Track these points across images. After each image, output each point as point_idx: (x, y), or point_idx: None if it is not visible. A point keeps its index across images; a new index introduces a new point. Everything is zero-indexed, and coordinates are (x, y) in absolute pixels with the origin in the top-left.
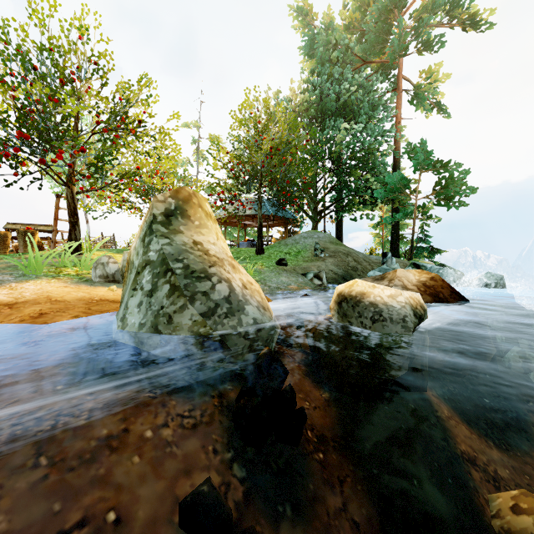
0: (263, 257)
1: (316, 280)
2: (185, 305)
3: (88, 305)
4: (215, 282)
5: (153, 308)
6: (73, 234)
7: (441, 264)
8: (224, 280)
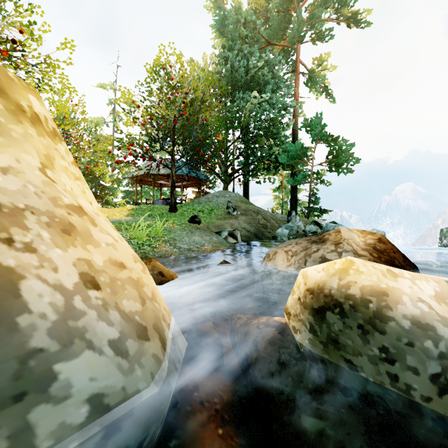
0: (176, 214)
1: (231, 239)
2: None
3: None
4: None
5: None
6: None
7: (334, 222)
8: None
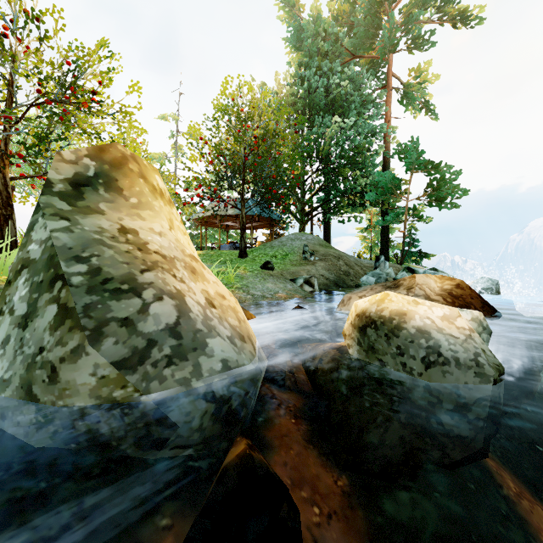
0: (246, 260)
1: (307, 287)
2: (81, 348)
3: None
4: (149, 299)
5: (25, 350)
6: (4, 229)
7: (434, 269)
8: (170, 295)
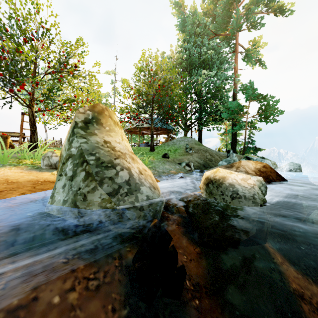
0: (154, 153)
1: (187, 167)
2: (96, 187)
3: (34, 185)
4: (119, 170)
5: (73, 189)
6: (32, 137)
7: (262, 157)
8: (126, 168)
